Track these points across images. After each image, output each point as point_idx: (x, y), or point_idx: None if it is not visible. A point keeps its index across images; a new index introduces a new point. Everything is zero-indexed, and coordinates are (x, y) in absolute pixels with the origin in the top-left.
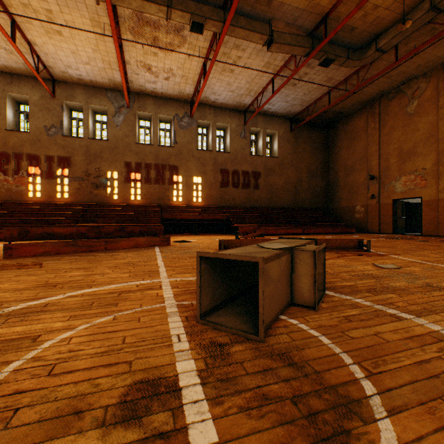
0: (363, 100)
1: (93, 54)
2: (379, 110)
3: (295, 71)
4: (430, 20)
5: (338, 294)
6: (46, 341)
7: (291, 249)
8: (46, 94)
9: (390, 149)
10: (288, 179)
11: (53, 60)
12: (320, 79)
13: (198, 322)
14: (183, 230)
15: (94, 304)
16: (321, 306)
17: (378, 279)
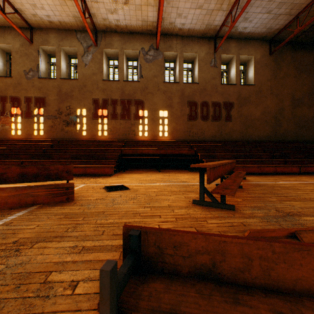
0: None
1: None
2: None
3: None
4: None
5: None
6: None
7: None
8: (25, 42)
9: None
10: (267, 108)
11: None
12: None
13: None
14: (149, 165)
15: None
16: None
17: None
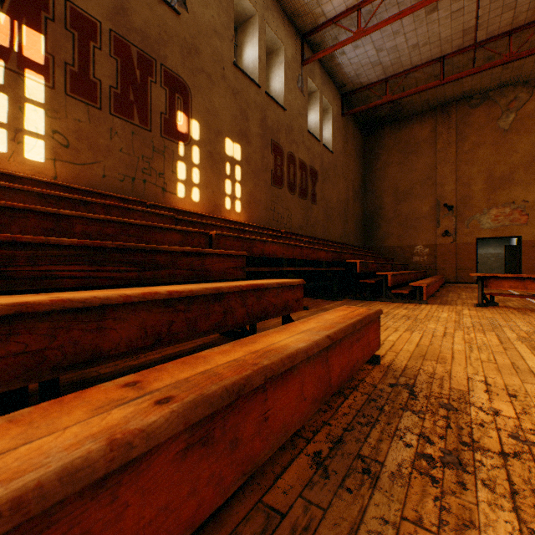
0: (442, 98)
1: None
2: (456, 119)
3: None
4: None
5: None
6: None
7: None
8: None
9: (474, 172)
10: (340, 195)
11: None
12: (467, 20)
13: None
14: None
15: None
16: None
17: None
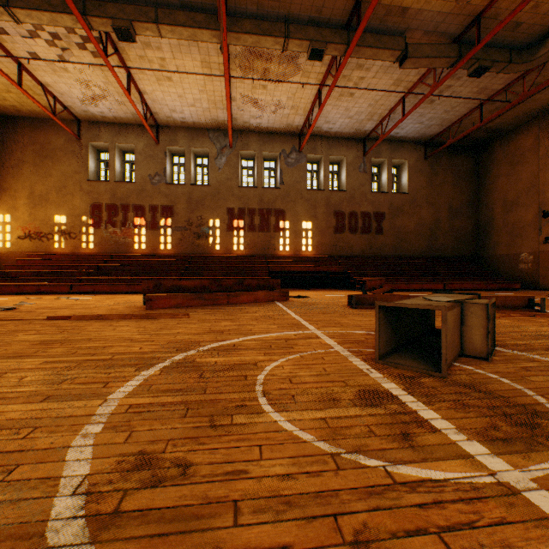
0: (532, 110)
1: (199, 95)
2: None
3: (435, 86)
4: None
5: (509, 350)
6: (265, 366)
7: (460, 302)
8: (151, 141)
9: None
10: (422, 220)
11: (159, 106)
12: (468, 91)
13: (377, 362)
14: (290, 284)
15: (273, 347)
16: (493, 358)
17: None
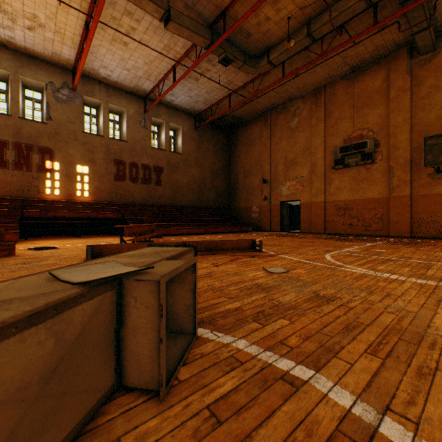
0: (258, 110)
1: None
2: (271, 122)
3: (196, 62)
4: (307, 47)
5: (215, 333)
6: None
7: (120, 278)
8: None
9: (279, 157)
10: (193, 177)
11: None
12: (221, 79)
13: None
14: (61, 232)
15: None
16: (179, 377)
17: (268, 292)
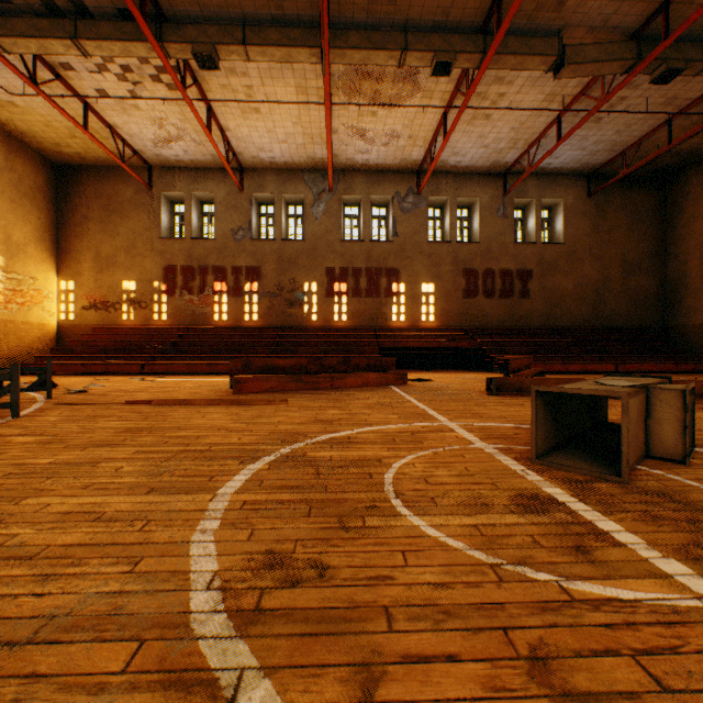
0: None
1: (292, 129)
2: None
3: (604, 100)
4: None
5: None
6: (392, 463)
7: (646, 387)
8: (233, 188)
9: None
10: (584, 278)
11: (244, 144)
12: (650, 103)
13: (533, 462)
14: (406, 364)
15: (397, 441)
16: (692, 462)
17: None
